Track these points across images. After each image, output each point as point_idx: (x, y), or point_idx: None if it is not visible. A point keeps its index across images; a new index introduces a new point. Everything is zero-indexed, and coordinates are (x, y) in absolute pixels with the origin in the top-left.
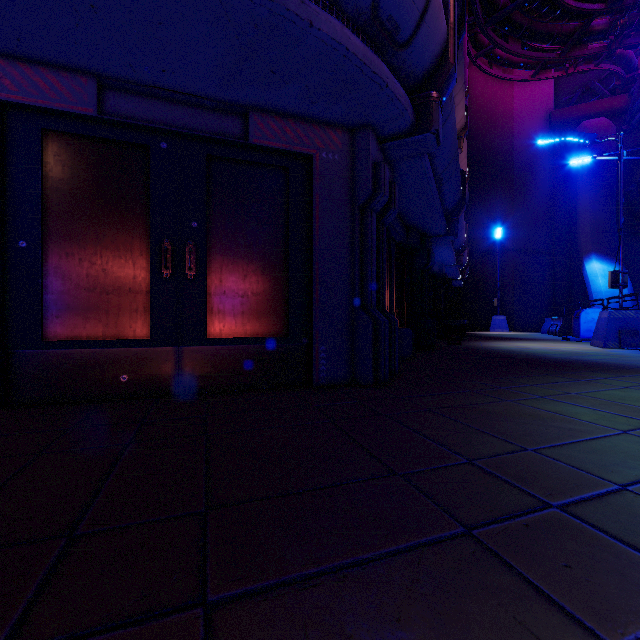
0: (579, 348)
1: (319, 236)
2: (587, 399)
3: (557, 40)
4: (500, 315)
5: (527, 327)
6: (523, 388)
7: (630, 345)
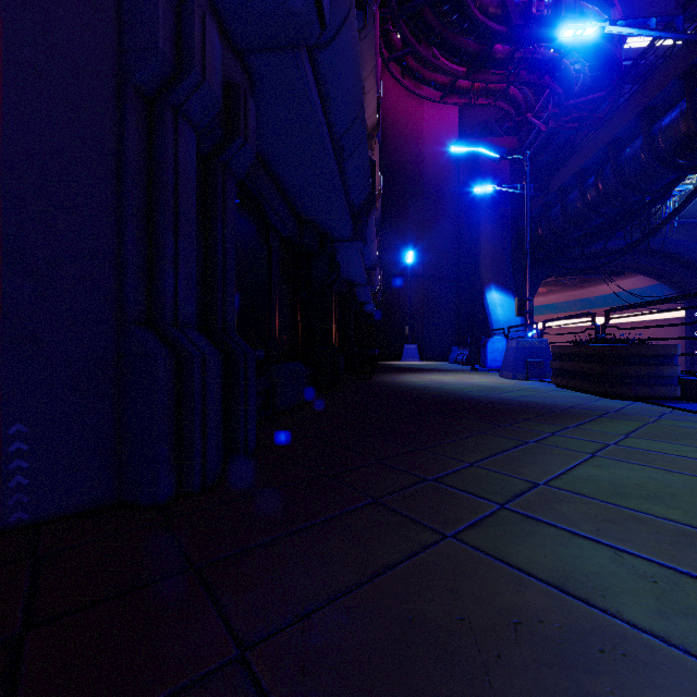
0: (492, 381)
1: (4, 130)
2: (574, 503)
3: (465, 57)
4: (412, 344)
5: (436, 356)
6: (463, 476)
7: (536, 376)
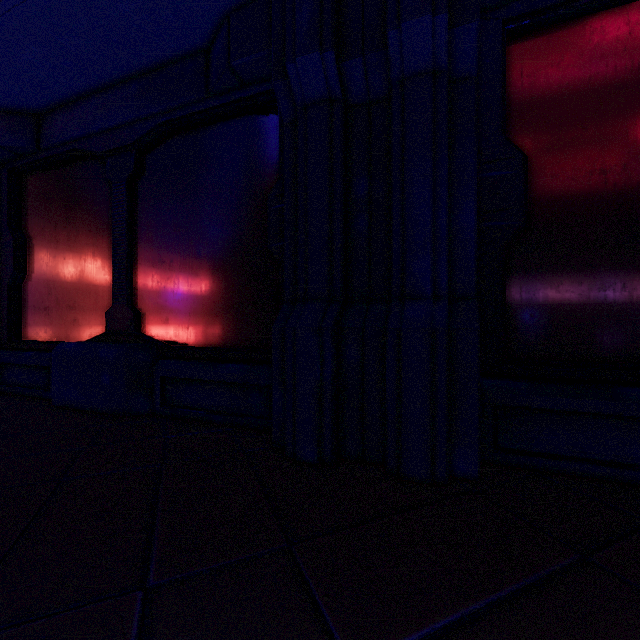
0: None
1: None
2: None
3: None
4: None
5: None
6: None
7: None
